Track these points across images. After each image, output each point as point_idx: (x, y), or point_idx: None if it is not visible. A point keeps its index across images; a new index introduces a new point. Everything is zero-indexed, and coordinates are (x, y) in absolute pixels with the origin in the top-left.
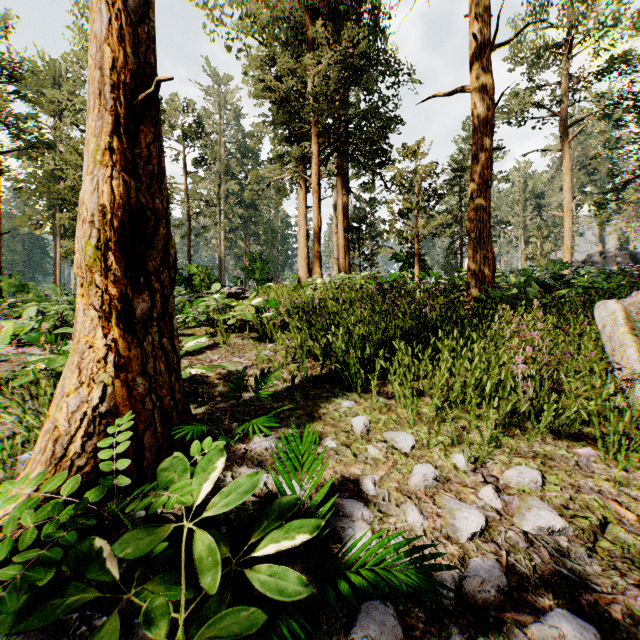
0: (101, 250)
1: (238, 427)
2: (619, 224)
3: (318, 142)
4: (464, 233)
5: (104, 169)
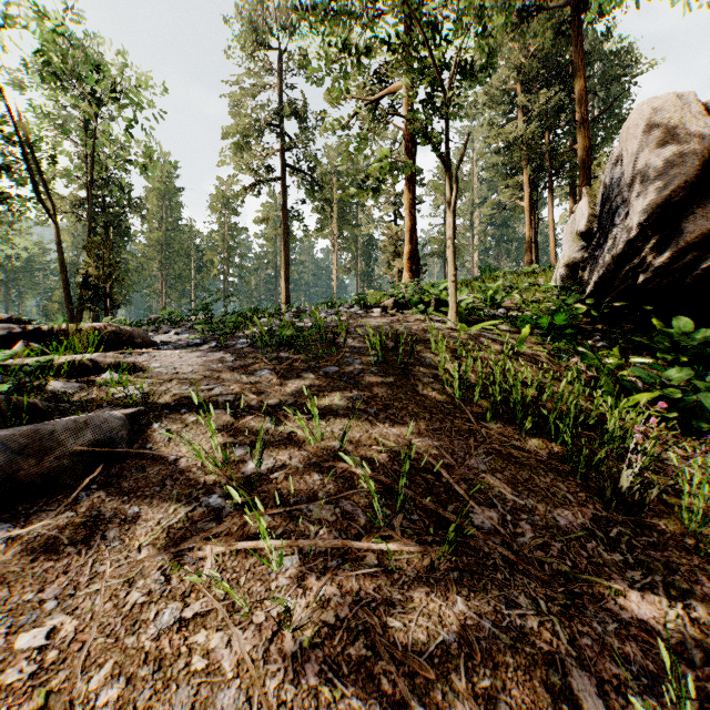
0: (408, 259)
1: None
2: None
3: (529, 173)
4: None
5: (408, 245)
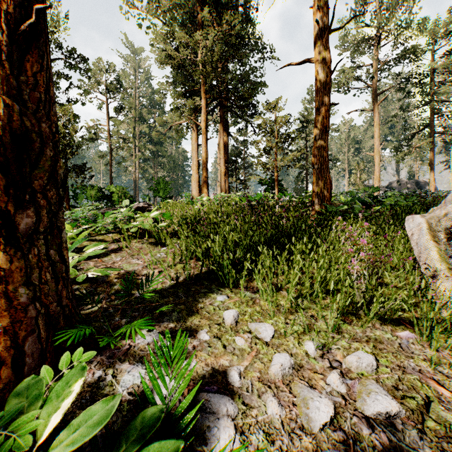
0: None
1: (125, 324)
2: (409, 162)
3: (206, 97)
4: (308, 166)
5: None
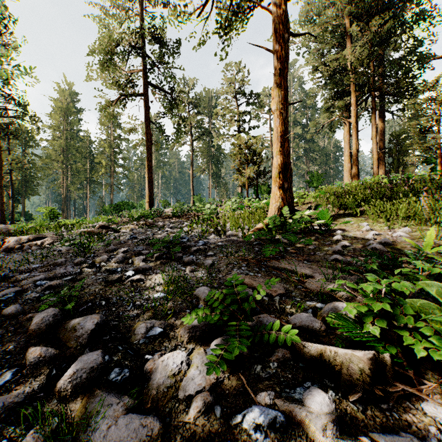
0: (279, 174)
1: None
2: None
3: (356, 95)
4: None
5: (278, 156)
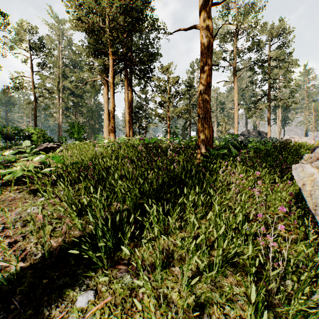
0: None
1: None
2: (253, 118)
3: (113, 58)
4: (191, 118)
5: None
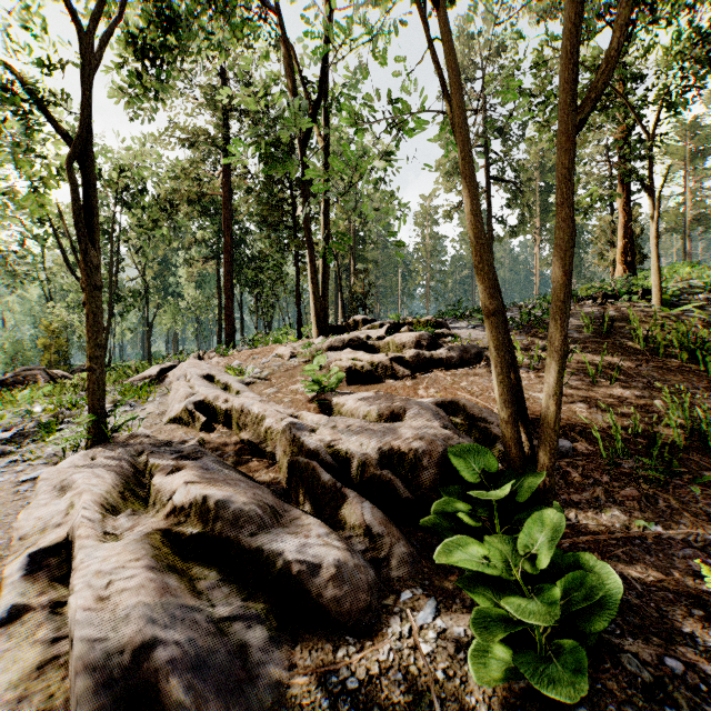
0: (621, 253)
1: None
2: None
3: None
4: None
5: (621, 240)
